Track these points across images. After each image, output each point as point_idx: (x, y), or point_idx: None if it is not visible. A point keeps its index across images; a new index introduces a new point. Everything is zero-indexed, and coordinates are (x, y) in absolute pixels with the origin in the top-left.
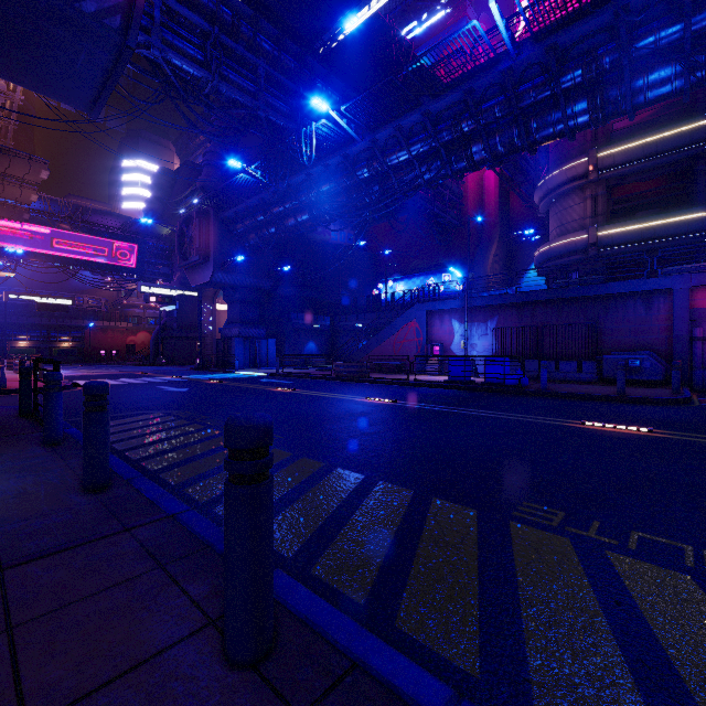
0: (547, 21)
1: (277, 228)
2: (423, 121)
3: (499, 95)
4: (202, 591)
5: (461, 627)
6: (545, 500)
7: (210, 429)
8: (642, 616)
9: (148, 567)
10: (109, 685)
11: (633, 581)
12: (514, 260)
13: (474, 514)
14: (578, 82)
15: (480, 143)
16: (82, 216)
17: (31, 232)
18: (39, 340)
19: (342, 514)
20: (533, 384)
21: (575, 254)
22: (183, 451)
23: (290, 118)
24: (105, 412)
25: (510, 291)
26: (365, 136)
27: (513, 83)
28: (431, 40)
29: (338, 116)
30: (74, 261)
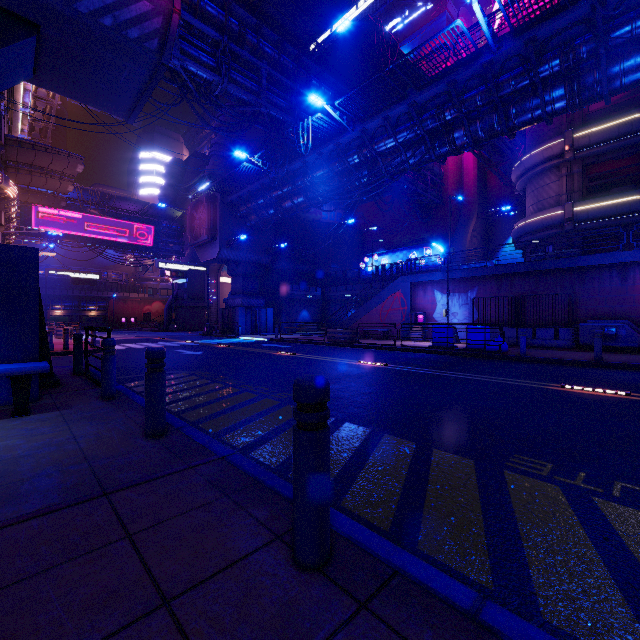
0: (525, 13)
1: (275, 210)
2: (408, 112)
3: (480, 85)
4: (264, 515)
5: (473, 551)
6: (534, 453)
7: (230, 388)
8: (628, 549)
9: (216, 496)
10: (215, 577)
11: (619, 522)
12: (492, 235)
13: (472, 463)
14: (556, 71)
15: (462, 130)
16: (108, 203)
17: (66, 217)
18: (71, 309)
19: (357, 460)
20: (512, 350)
21: (551, 228)
22: (213, 406)
23: (288, 113)
24: (162, 372)
25: (489, 264)
26: (356, 126)
27: (493, 74)
28: (414, 34)
29: (331, 110)
30: (101, 242)
